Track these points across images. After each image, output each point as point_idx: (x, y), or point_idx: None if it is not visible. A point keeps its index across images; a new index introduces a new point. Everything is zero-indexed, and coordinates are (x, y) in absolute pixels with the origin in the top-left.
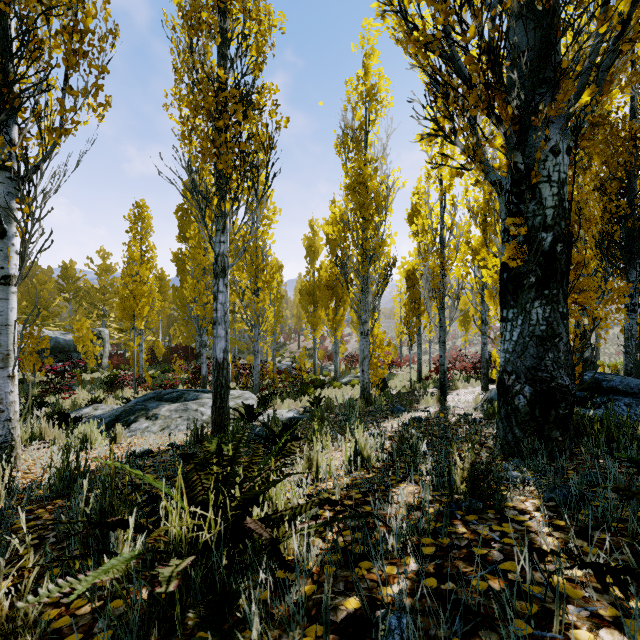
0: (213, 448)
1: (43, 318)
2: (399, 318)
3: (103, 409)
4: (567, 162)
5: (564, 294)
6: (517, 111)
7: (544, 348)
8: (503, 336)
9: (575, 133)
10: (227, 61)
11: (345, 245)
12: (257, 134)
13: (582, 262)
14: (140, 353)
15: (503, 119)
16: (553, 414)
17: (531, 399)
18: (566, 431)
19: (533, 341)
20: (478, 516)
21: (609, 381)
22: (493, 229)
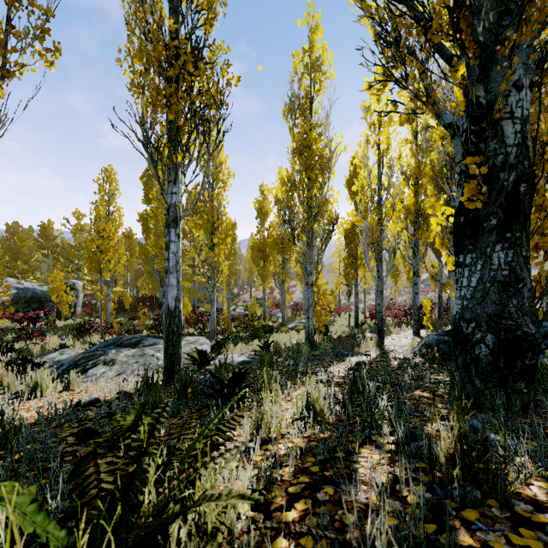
0: (130, 422)
1: (23, 271)
2: (338, 271)
3: (68, 354)
4: (529, 99)
5: (527, 237)
6: (477, 45)
7: (507, 294)
8: (459, 282)
9: (539, 67)
10: (179, 17)
11: (292, 203)
12: (208, 87)
13: (543, 205)
14: (108, 302)
15: (467, 47)
16: (519, 364)
17: (494, 348)
18: (531, 382)
19: (495, 287)
20: (478, 511)
21: (542, 327)
22: (424, 190)
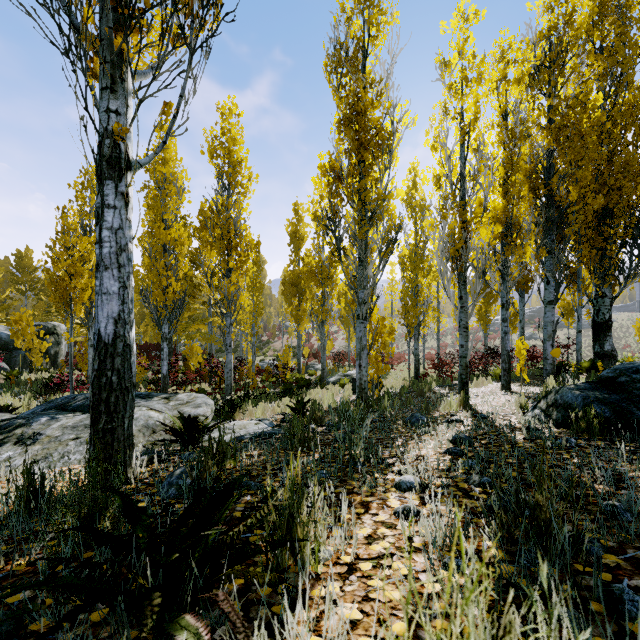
0: None
1: None
2: (390, 312)
3: None
4: None
5: None
6: None
7: None
8: None
9: None
10: None
11: (337, 202)
12: None
13: None
14: (89, 349)
15: None
16: None
17: None
18: None
19: None
20: None
21: None
22: (518, 191)
